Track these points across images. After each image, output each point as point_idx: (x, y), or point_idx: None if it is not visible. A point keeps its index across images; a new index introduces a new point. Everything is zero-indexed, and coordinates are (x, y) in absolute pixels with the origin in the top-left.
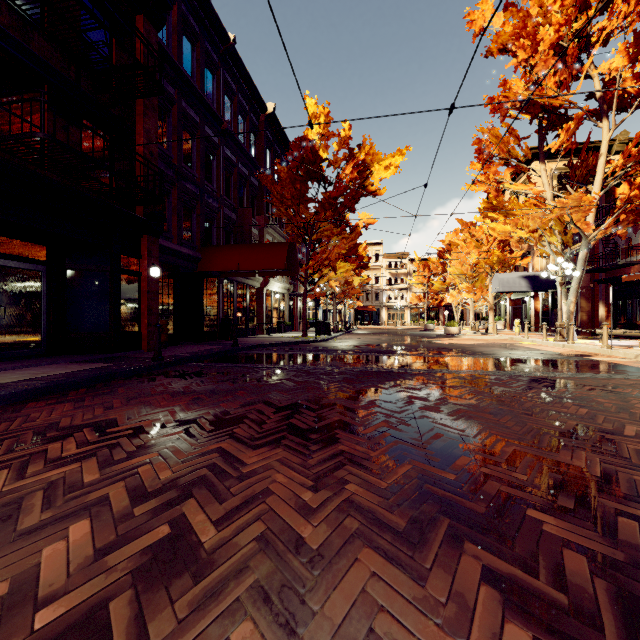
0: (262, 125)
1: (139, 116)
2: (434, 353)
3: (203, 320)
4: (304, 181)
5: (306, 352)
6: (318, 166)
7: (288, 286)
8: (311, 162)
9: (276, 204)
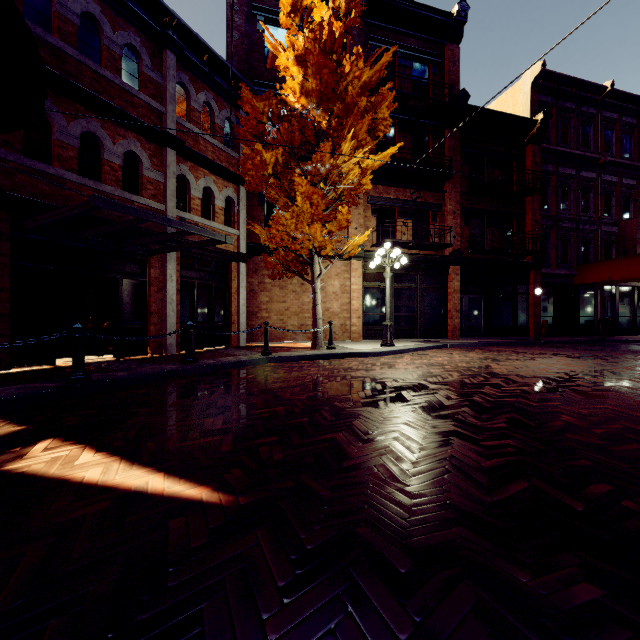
0: None
1: (528, 203)
2: None
3: (578, 320)
4: None
5: None
6: None
7: None
8: None
9: None
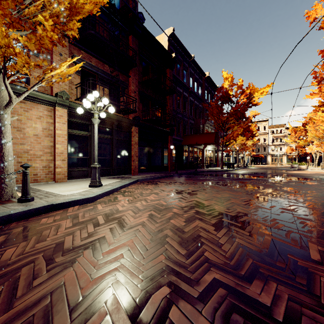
0: (203, 82)
1: (167, 100)
2: (278, 175)
3: (183, 162)
4: (221, 107)
5: (222, 173)
6: (228, 98)
7: (214, 147)
8: (225, 97)
9: (210, 116)
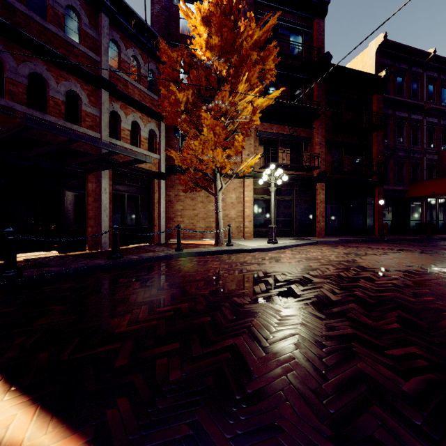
0: None
1: (374, 137)
2: None
3: (410, 223)
4: None
5: None
6: None
7: None
8: None
9: None
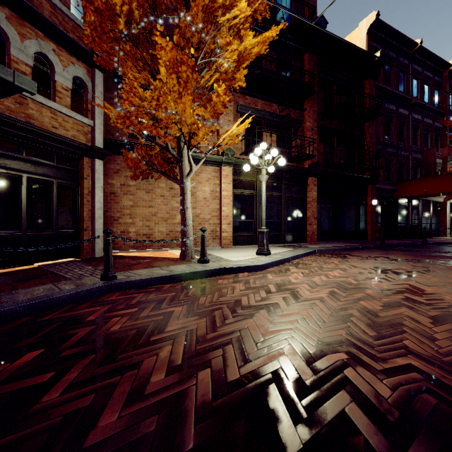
0: (445, 79)
1: (366, 128)
2: None
3: (397, 226)
4: None
5: None
6: None
7: None
8: None
9: None
